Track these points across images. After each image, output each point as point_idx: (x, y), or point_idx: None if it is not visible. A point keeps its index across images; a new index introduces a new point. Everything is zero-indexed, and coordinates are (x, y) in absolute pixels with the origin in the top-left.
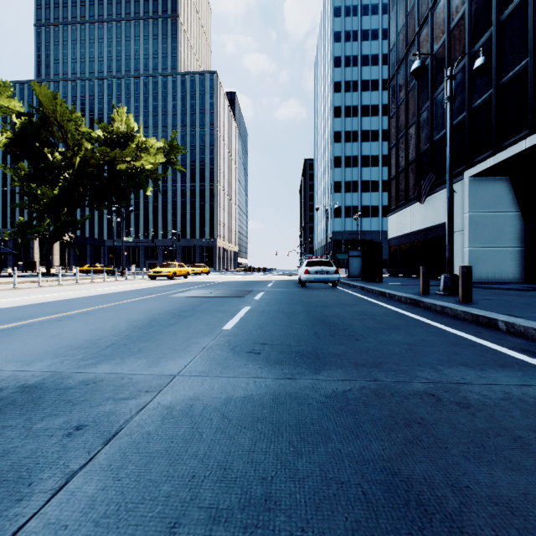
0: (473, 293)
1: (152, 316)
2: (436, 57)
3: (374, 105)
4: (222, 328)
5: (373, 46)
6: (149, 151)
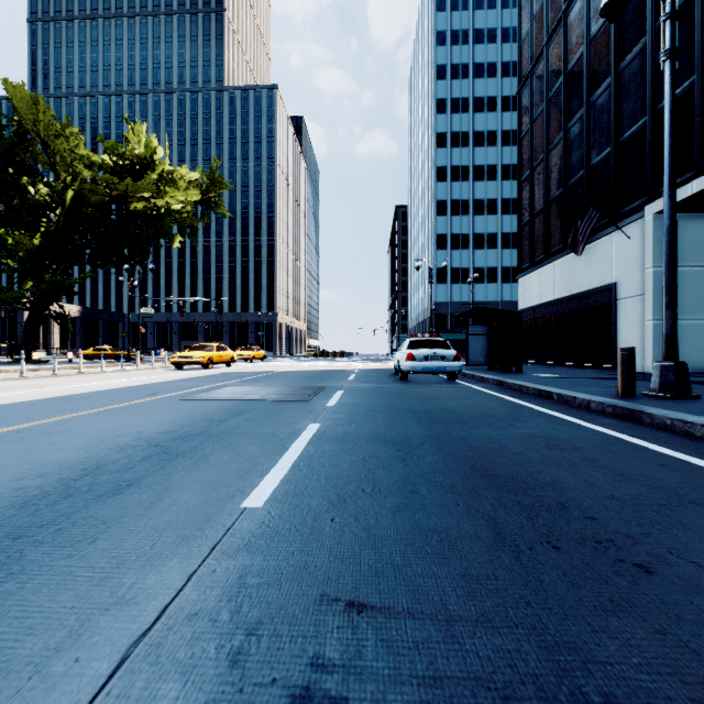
0: None
1: (100, 456)
2: None
3: (491, 132)
4: (240, 506)
5: (490, 51)
6: (177, 184)
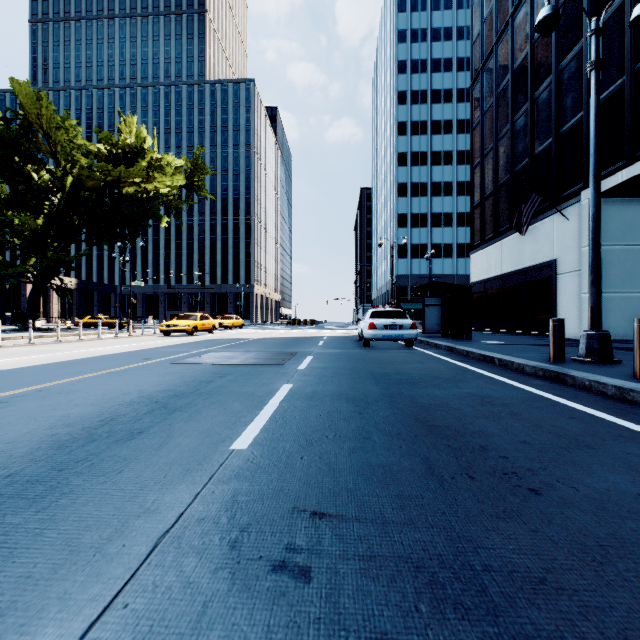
0: (626, 359)
1: (112, 410)
2: (575, 1)
3: (447, 121)
4: (229, 448)
5: (446, 48)
6: (165, 170)
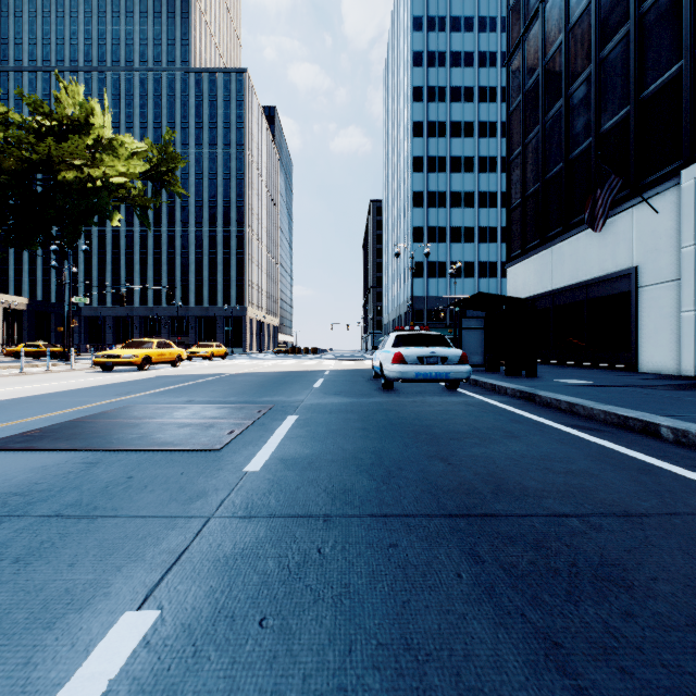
0: None
1: None
2: None
3: (468, 123)
4: None
5: (467, 40)
6: (117, 151)
